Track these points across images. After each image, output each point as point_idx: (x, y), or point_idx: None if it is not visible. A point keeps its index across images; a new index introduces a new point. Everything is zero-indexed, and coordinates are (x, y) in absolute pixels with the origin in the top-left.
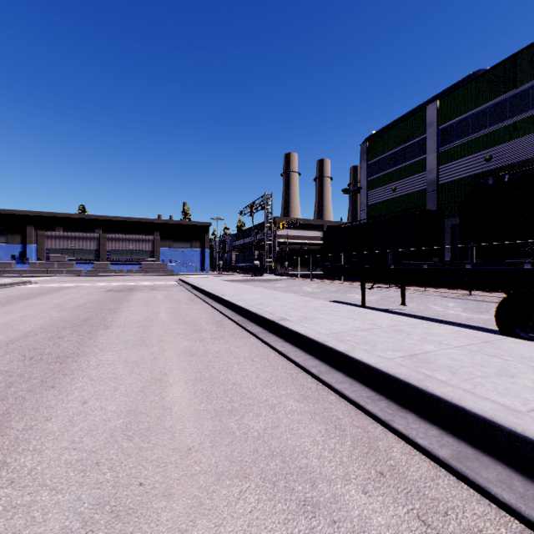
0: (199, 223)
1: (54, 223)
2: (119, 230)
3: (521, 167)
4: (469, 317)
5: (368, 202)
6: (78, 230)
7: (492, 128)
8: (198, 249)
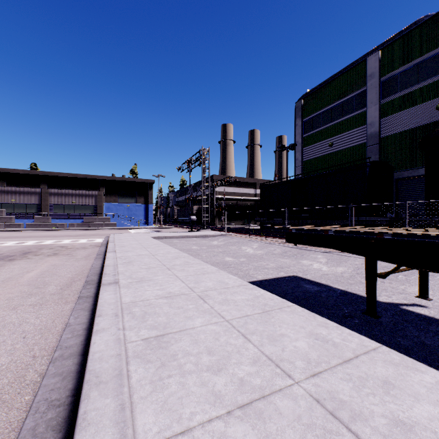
0: (143, 180)
1: None
2: (65, 186)
3: None
4: None
5: (303, 158)
6: (23, 185)
7: None
8: (143, 204)
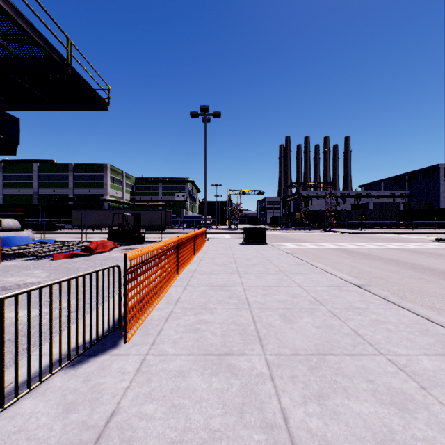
0: None
1: None
2: None
3: (62, 196)
4: None
5: (4, 192)
6: None
7: (55, 182)
8: None
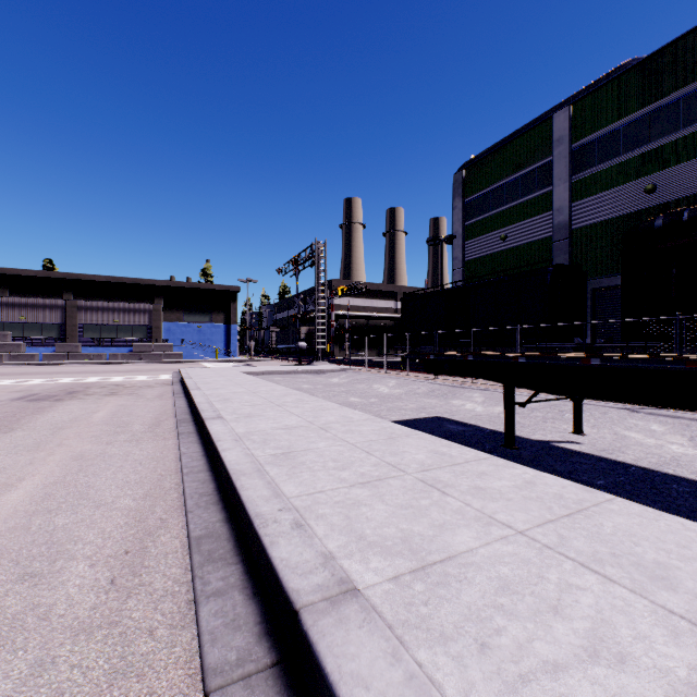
0: (223, 287)
1: None
2: (101, 296)
3: None
4: None
5: (465, 257)
6: (35, 295)
7: (656, 144)
8: (222, 325)
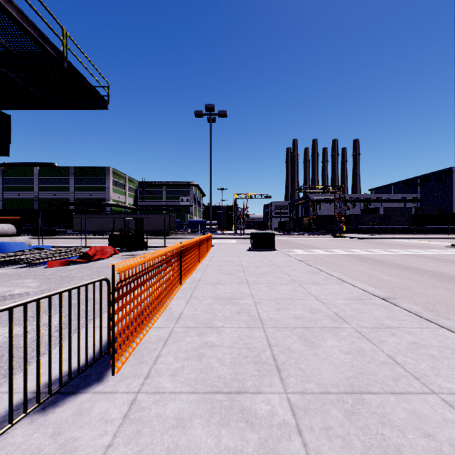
0: None
1: None
2: None
3: (63, 200)
4: None
5: (4, 197)
6: None
7: (56, 185)
8: None
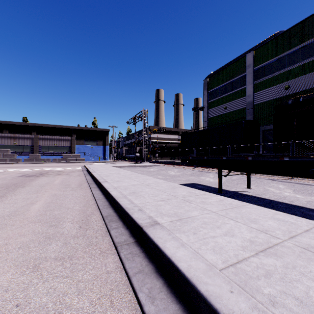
0: (102, 129)
1: (2, 127)
2: (48, 133)
3: (309, 92)
4: (307, 200)
5: (208, 116)
6: (20, 133)
7: (290, 68)
8: (101, 146)
